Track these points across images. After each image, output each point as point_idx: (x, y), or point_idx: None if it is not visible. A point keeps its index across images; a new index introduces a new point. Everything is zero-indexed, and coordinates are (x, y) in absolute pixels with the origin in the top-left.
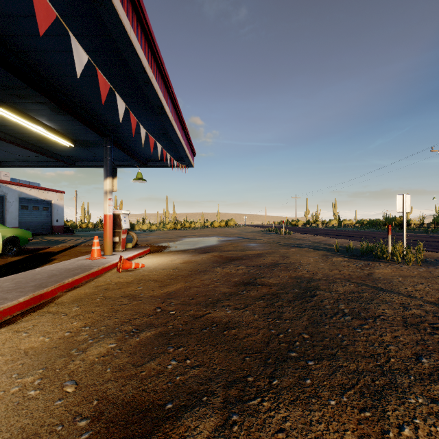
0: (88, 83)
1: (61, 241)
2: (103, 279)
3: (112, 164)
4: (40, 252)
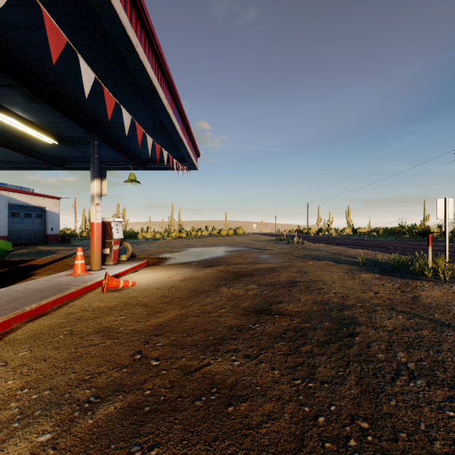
0: (59, 56)
1: (52, 252)
2: (80, 303)
3: (100, 164)
4: (23, 265)
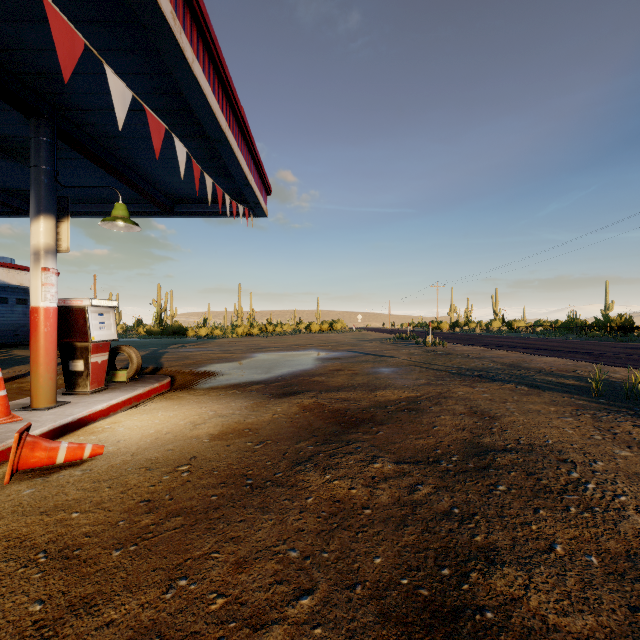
0: None
1: (26, 360)
2: None
3: (53, 185)
4: None
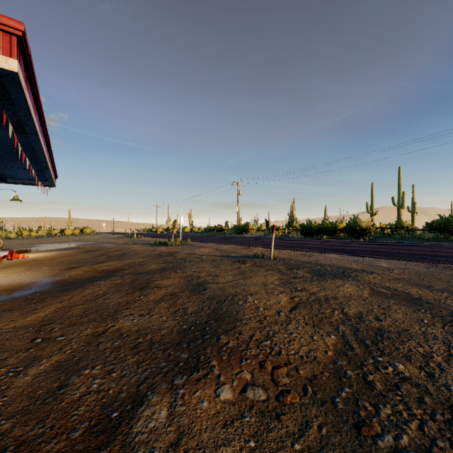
0: None
1: None
2: (5, 262)
3: None
4: None
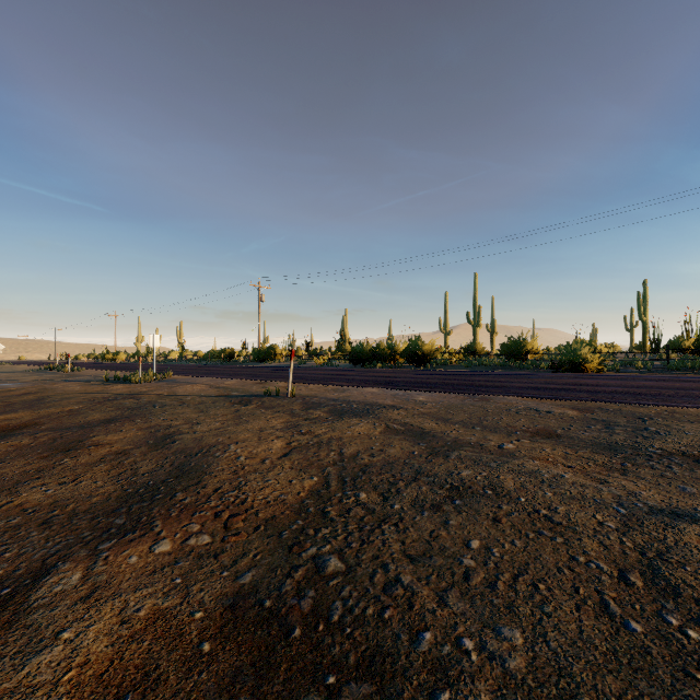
0: None
1: None
2: None
3: None
4: None
